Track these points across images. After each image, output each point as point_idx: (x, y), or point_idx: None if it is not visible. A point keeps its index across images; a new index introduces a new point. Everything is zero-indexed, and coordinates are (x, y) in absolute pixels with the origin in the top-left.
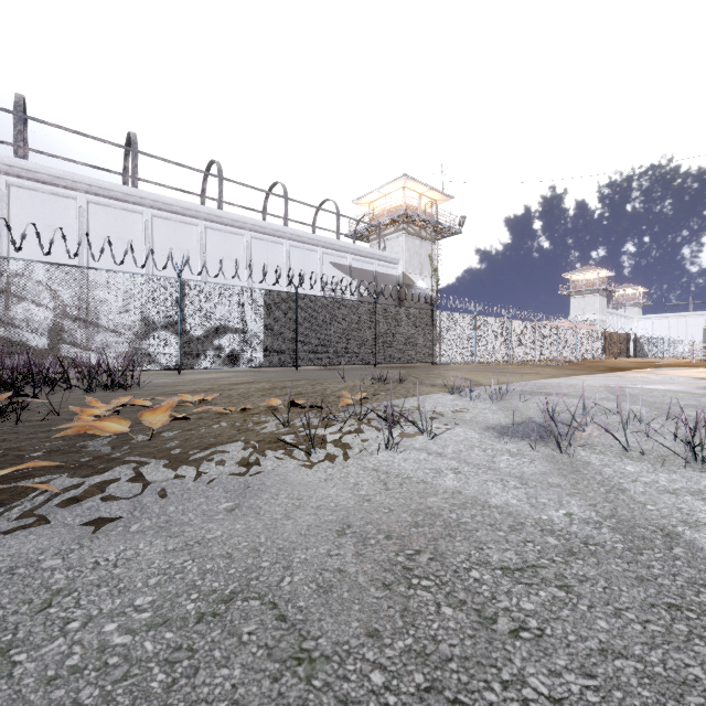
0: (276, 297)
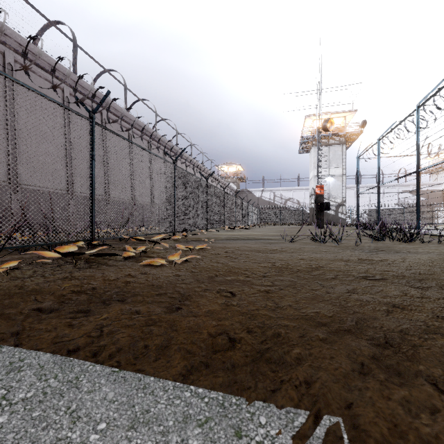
0: (371, 210)
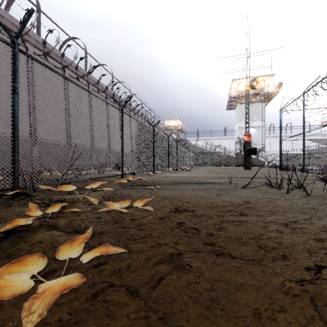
0: (283, 154)
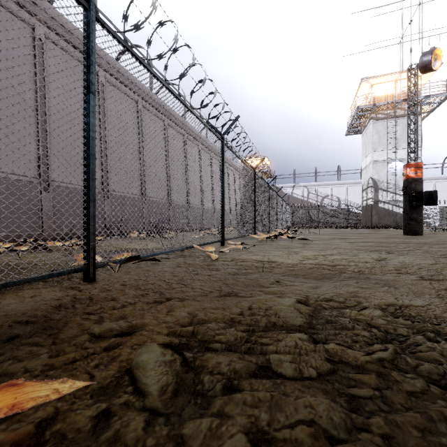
0: (443, 208)
